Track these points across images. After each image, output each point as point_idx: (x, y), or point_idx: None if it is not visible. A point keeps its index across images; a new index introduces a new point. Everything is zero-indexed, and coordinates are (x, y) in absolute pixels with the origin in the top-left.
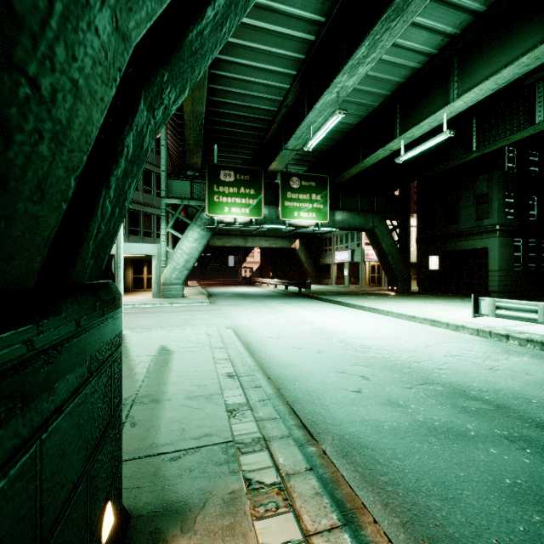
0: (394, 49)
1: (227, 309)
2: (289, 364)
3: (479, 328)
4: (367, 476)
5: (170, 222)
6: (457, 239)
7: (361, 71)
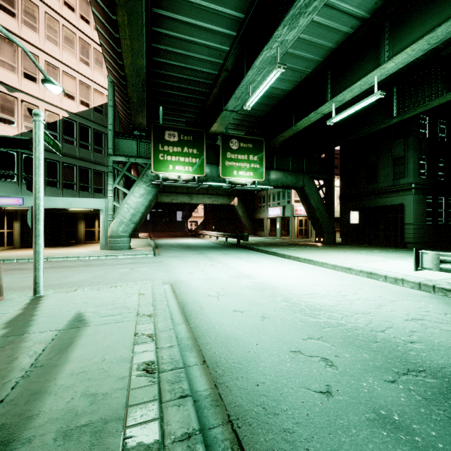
0: (330, 11)
1: (169, 261)
2: (230, 337)
3: (421, 282)
4: None
5: (117, 178)
6: (376, 196)
7: (302, 23)
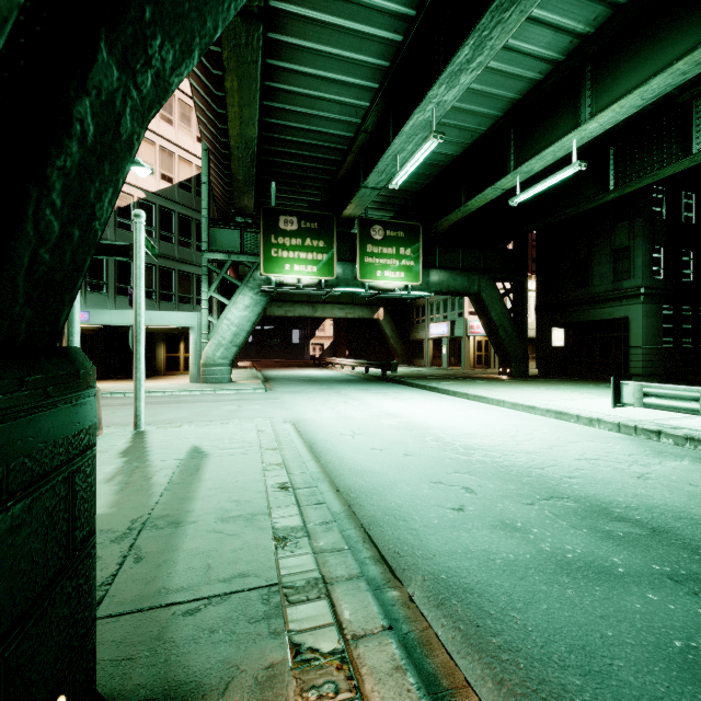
0: (508, 54)
1: (287, 398)
2: (366, 471)
3: (621, 422)
4: (472, 637)
5: (213, 283)
6: (589, 306)
7: (464, 81)
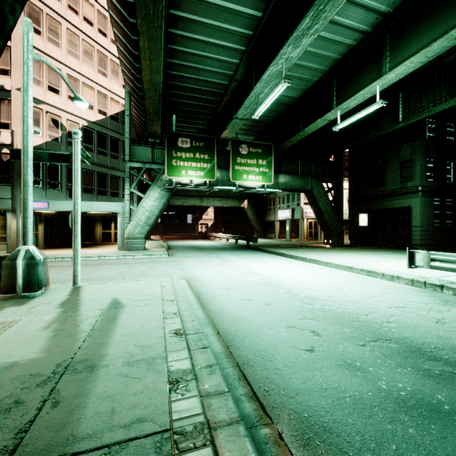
0: (333, 27)
1: (183, 261)
2: (239, 317)
3: (414, 278)
4: None
5: (133, 183)
6: (384, 199)
7: (305, 43)
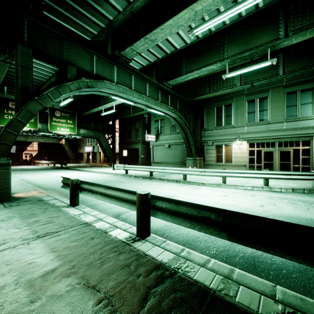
0: None
1: (15, 175)
2: (44, 183)
3: (114, 173)
4: (54, 190)
5: None
6: (131, 144)
7: None
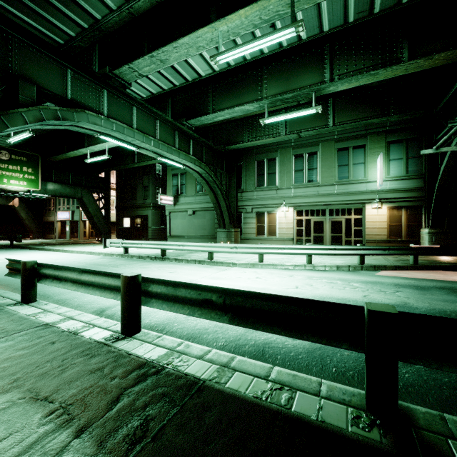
0: None
1: None
2: None
3: (106, 252)
4: None
5: None
6: (136, 209)
7: None
